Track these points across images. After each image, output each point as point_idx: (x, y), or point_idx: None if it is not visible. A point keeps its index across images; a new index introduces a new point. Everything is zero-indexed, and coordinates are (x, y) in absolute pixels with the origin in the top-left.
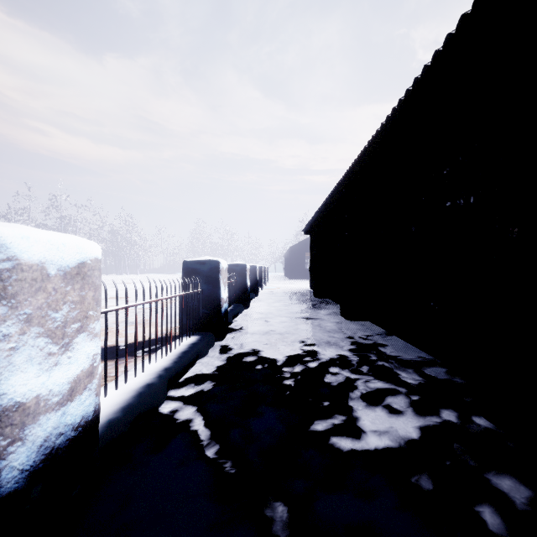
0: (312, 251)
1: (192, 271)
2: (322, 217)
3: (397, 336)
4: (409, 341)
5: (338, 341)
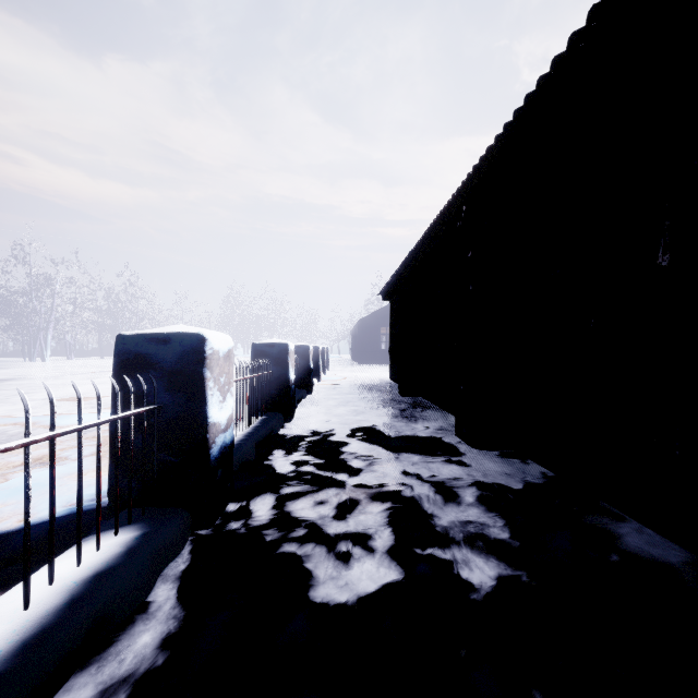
0: (394, 324)
1: (137, 360)
2: (414, 268)
3: (601, 497)
4: (648, 522)
5: (482, 520)
